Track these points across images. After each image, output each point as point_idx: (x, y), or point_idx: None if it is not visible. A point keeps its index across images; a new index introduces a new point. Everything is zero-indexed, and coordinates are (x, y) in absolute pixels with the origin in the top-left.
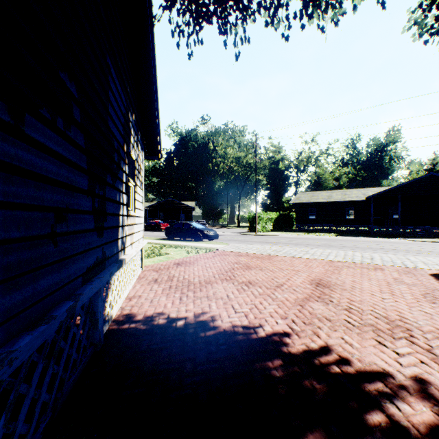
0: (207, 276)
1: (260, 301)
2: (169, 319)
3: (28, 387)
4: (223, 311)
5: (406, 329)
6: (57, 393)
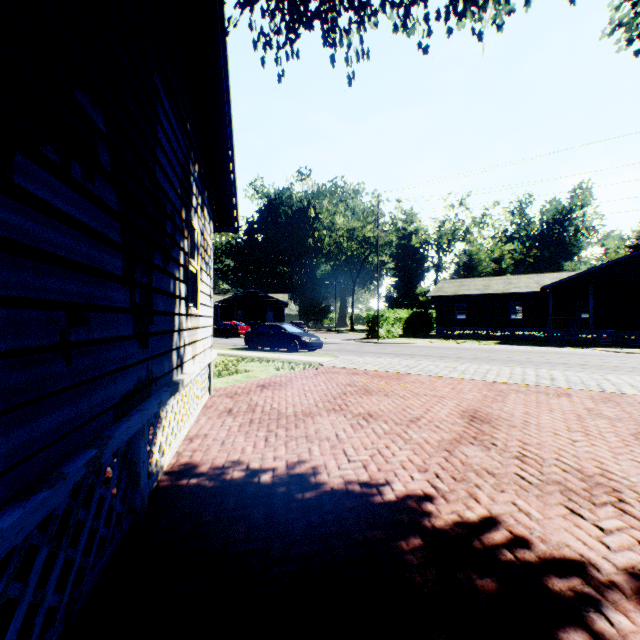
0: (306, 404)
1: (386, 444)
2: (248, 472)
3: (23, 586)
4: (330, 459)
5: (612, 490)
6: (74, 589)
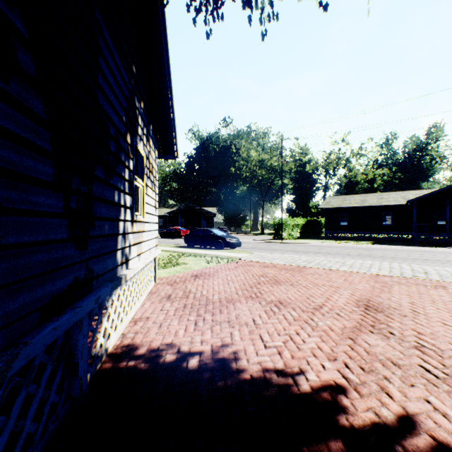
0: (228, 292)
1: (296, 330)
2: (178, 356)
3: None
4: (249, 345)
5: None
6: None
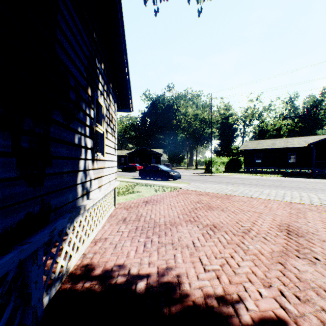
0: (172, 216)
1: (230, 253)
2: (128, 278)
3: None
4: (190, 268)
5: None
6: None
